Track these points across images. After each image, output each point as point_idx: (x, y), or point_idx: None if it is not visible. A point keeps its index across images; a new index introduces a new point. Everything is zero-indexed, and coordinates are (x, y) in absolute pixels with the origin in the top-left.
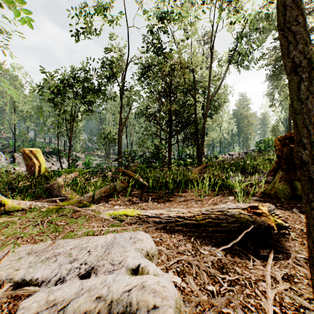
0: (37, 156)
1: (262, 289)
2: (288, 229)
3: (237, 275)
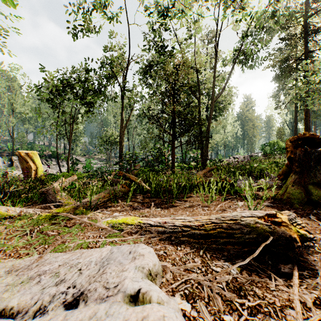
0: (33, 159)
1: (290, 318)
2: (312, 241)
3: (258, 300)
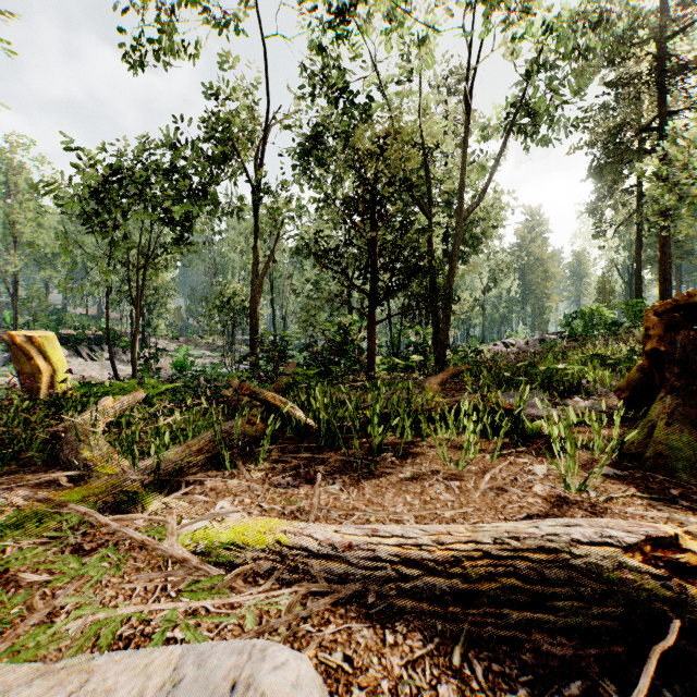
0: (45, 351)
1: None
2: None
3: None
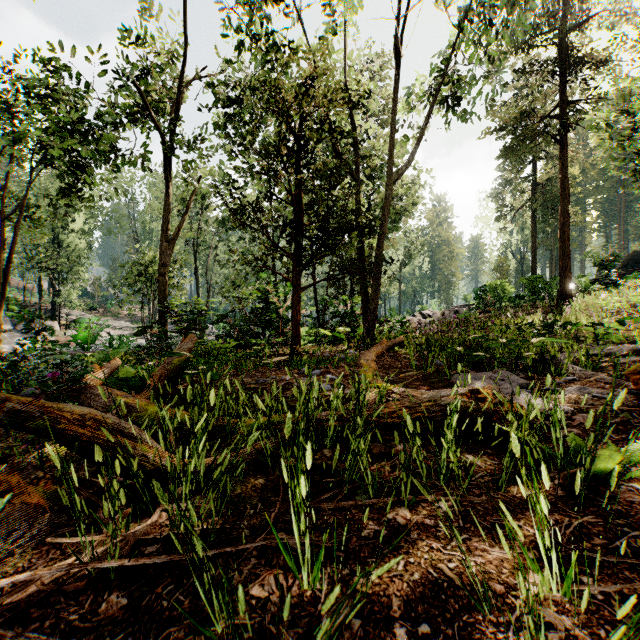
0: None
1: None
2: None
3: None
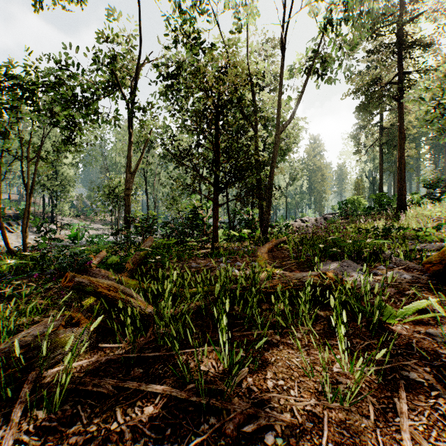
0: None
1: None
2: None
3: None
